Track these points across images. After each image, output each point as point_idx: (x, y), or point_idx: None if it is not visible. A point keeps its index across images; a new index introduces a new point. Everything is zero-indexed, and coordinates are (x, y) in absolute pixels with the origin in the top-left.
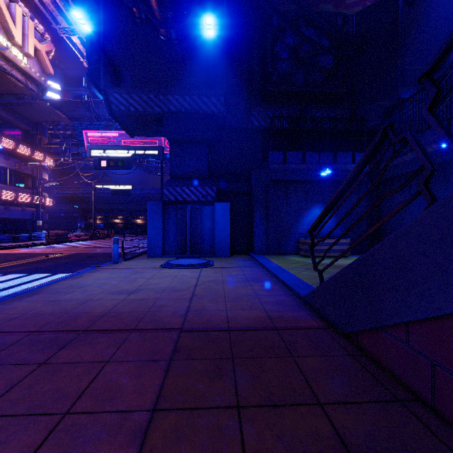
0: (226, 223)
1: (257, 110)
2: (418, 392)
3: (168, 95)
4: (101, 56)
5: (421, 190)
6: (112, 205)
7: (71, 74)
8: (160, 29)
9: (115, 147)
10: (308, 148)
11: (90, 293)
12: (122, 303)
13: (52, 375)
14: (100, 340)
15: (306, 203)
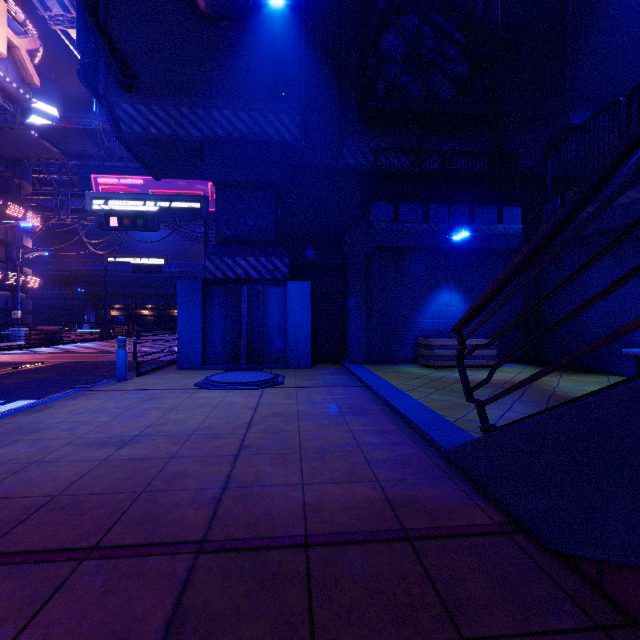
0: (304, 314)
1: (354, 139)
2: None
3: (211, 108)
4: (96, 36)
5: None
6: (136, 289)
7: (75, 93)
8: (198, 0)
9: (132, 196)
10: (431, 201)
11: (46, 445)
12: (99, 469)
13: None
14: None
15: (428, 283)
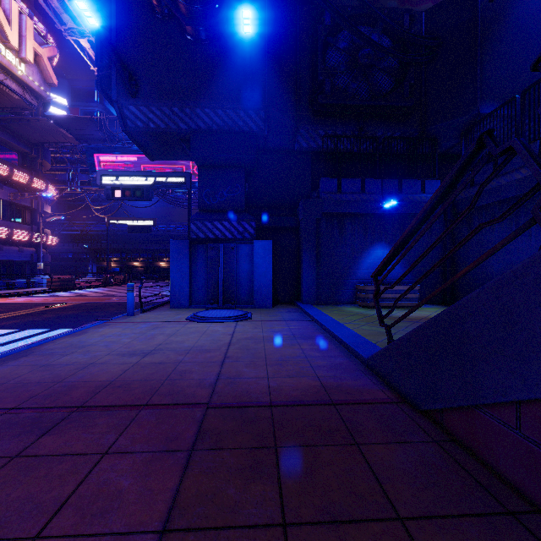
0: (267, 266)
1: (306, 127)
2: (536, 500)
3: (196, 108)
4: (112, 58)
5: (536, 217)
6: (130, 245)
7: (81, 86)
8: (186, 26)
9: (132, 173)
10: (368, 175)
11: (94, 354)
12: (134, 368)
13: (26, 475)
14: (98, 420)
15: (365, 241)
